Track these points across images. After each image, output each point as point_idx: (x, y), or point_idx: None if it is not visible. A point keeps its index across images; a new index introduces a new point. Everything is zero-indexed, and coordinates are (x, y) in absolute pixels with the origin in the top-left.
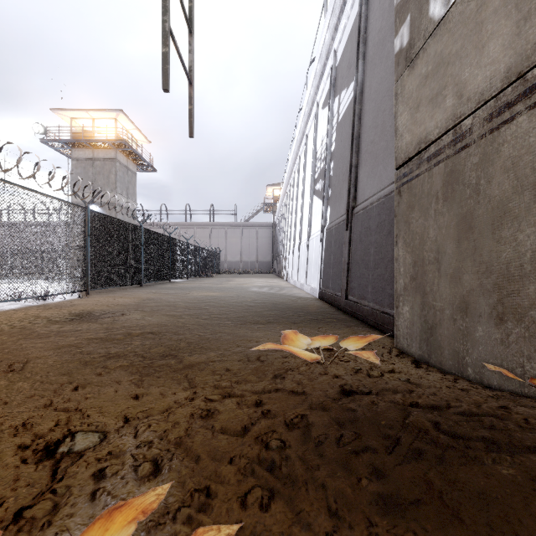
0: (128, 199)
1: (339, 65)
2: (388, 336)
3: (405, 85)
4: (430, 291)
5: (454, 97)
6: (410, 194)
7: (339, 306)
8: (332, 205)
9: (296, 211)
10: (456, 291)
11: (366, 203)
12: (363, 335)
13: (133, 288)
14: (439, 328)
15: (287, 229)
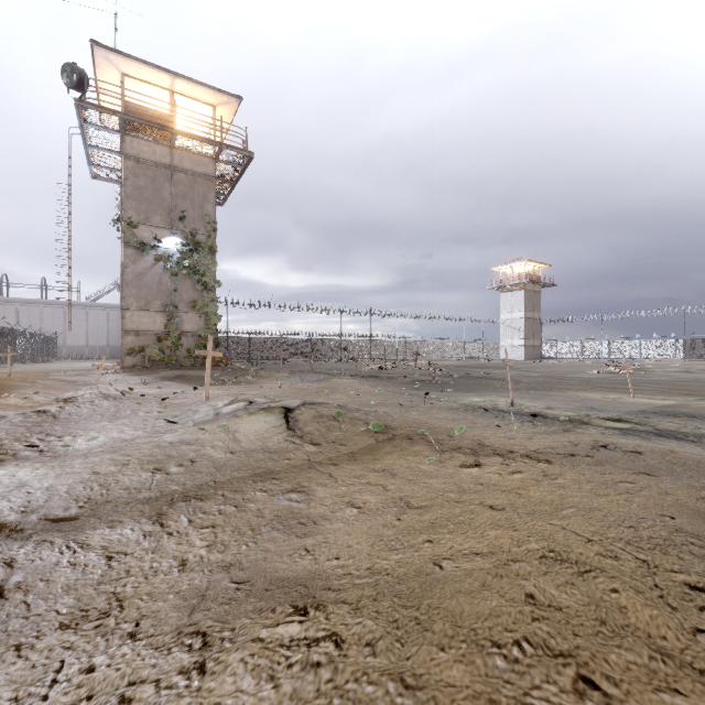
0: None
1: None
2: None
3: None
4: None
5: None
6: None
7: None
8: None
9: None
10: None
11: None
12: None
13: None
14: None
15: None
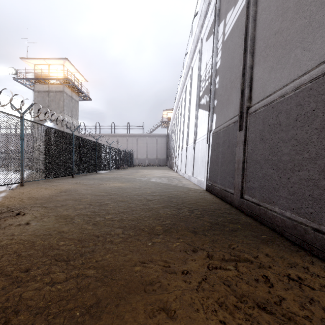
0: (72, 118)
1: None
2: None
3: None
4: None
5: None
6: None
7: (232, 203)
8: (218, 112)
9: (183, 123)
10: None
11: (271, 97)
12: (304, 271)
13: (65, 179)
14: None
15: (177, 137)
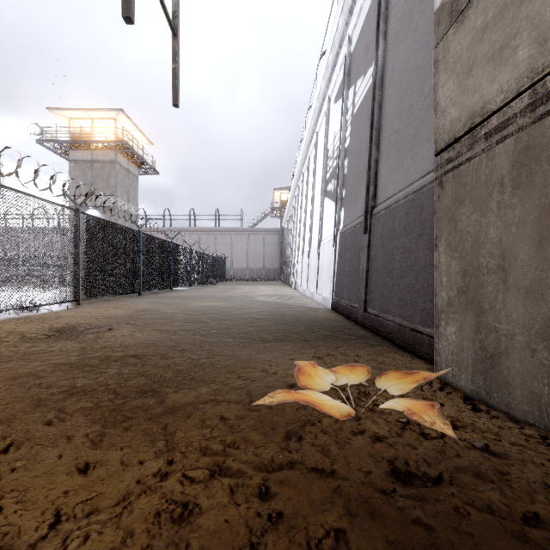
0: (129, 203)
1: (354, 52)
2: (421, 359)
3: (450, 46)
4: (491, 308)
5: (532, 45)
6: (458, 184)
7: (356, 320)
8: (346, 206)
9: (305, 215)
10: (535, 310)
11: (389, 201)
12: (391, 358)
13: (131, 297)
14: (505, 359)
15: (296, 235)
